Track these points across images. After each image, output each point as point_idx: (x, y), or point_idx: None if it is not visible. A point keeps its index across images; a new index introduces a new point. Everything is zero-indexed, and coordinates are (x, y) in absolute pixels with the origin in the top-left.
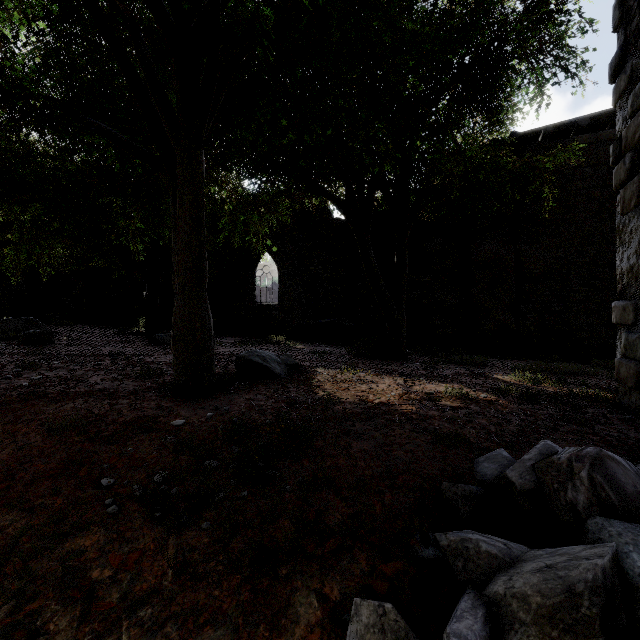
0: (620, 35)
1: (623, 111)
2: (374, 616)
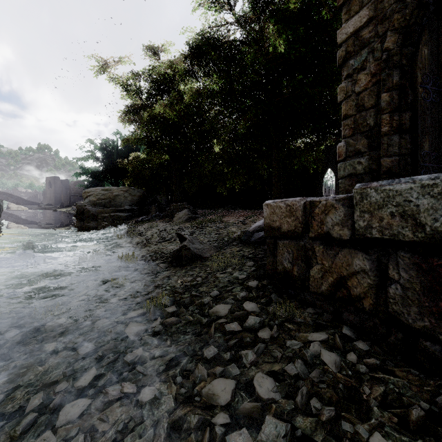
0: None
1: None
2: None
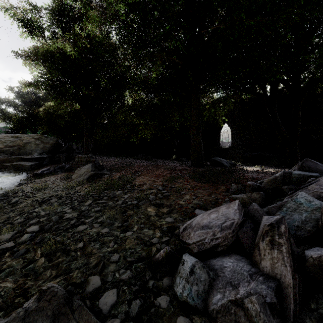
0: None
1: None
2: (236, 186)
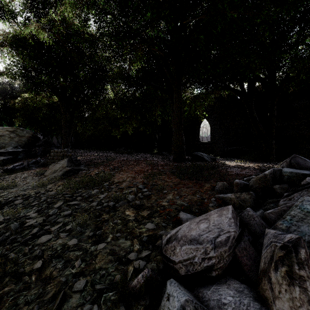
0: None
1: None
2: (221, 184)
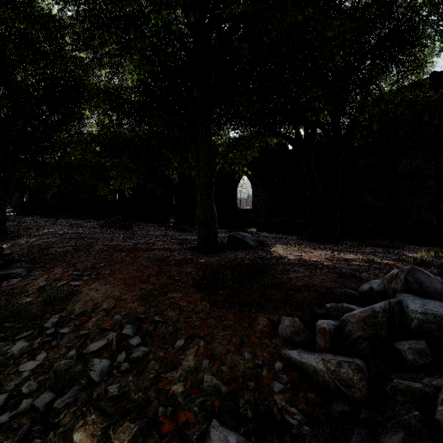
0: None
1: None
2: (290, 322)
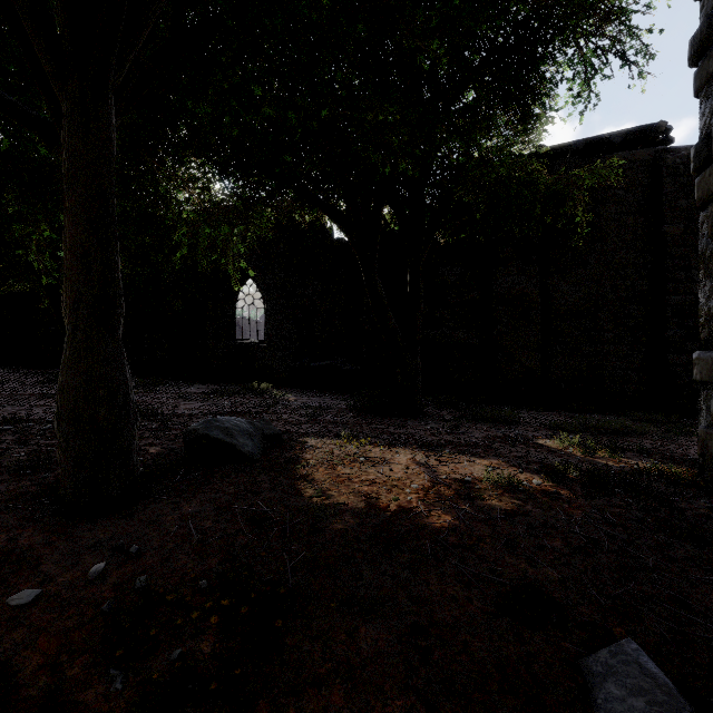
0: (706, 1)
1: (712, 100)
2: None
